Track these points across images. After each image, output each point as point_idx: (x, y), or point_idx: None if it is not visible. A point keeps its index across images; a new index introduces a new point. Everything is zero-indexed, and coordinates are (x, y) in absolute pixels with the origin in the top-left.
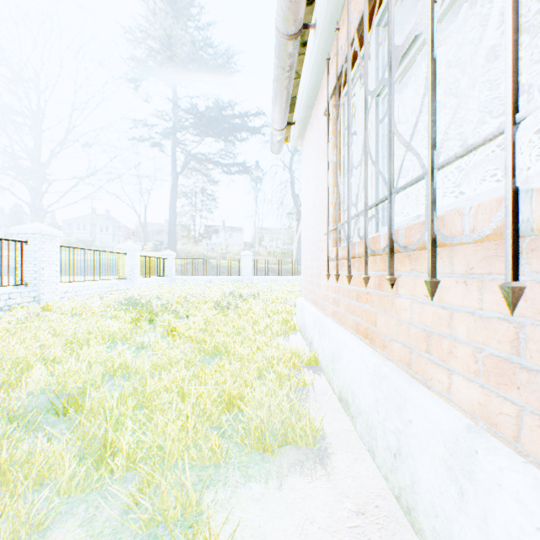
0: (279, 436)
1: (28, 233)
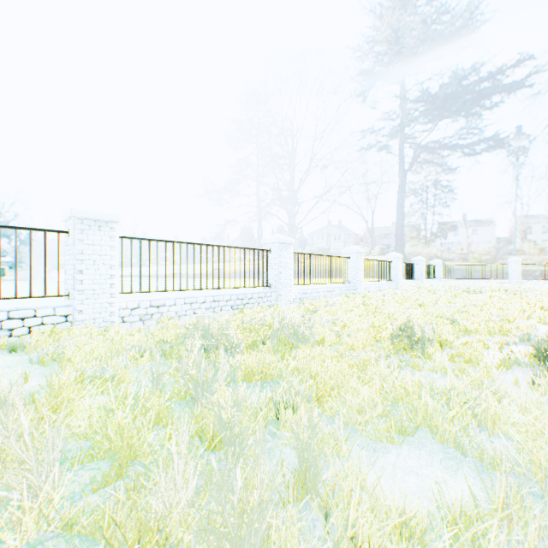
0: (546, 309)
1: (391, 257)
